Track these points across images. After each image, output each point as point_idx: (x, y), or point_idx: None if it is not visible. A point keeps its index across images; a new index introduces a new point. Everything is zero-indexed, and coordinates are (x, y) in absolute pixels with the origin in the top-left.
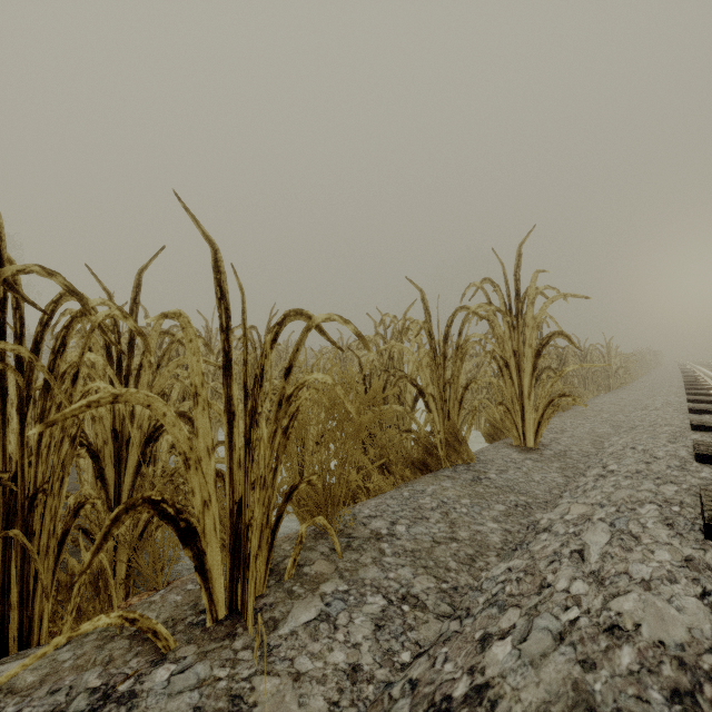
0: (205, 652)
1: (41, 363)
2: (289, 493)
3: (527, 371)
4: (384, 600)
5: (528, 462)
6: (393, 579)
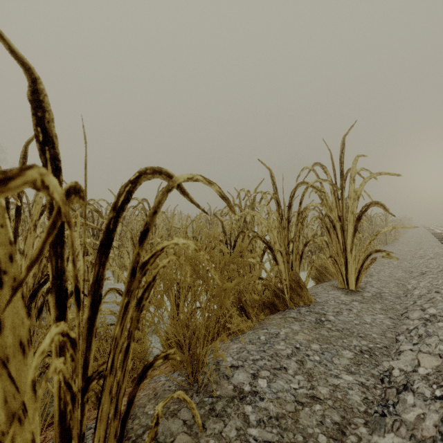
0: None
1: None
2: (144, 371)
3: (350, 231)
4: None
5: (356, 303)
6: None
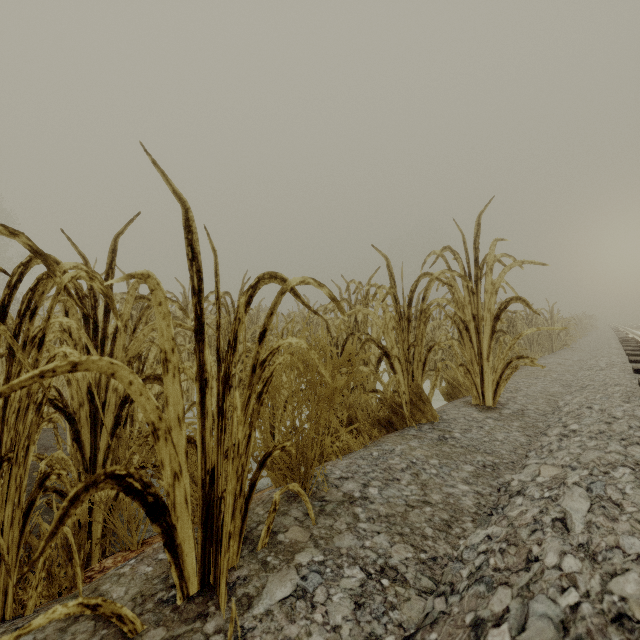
0: (174, 637)
1: (3, 327)
2: (263, 460)
3: (486, 334)
4: (362, 572)
5: (490, 421)
6: (369, 547)
